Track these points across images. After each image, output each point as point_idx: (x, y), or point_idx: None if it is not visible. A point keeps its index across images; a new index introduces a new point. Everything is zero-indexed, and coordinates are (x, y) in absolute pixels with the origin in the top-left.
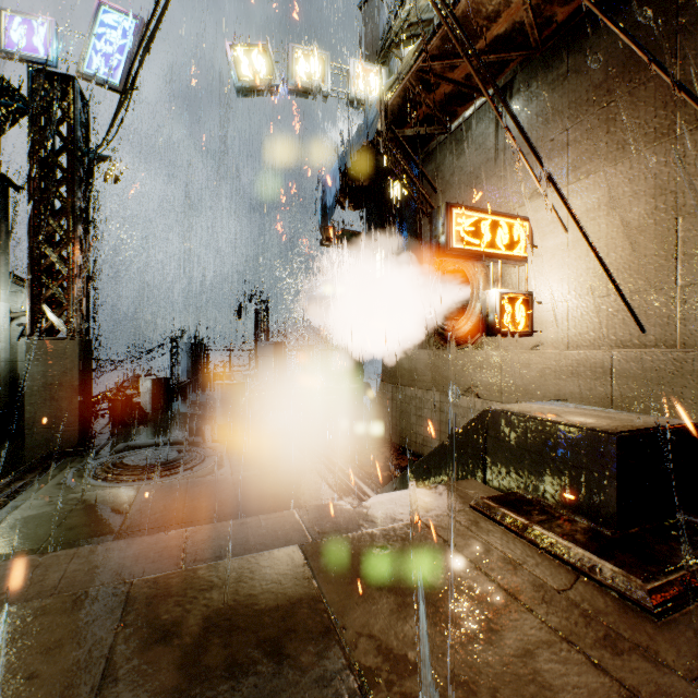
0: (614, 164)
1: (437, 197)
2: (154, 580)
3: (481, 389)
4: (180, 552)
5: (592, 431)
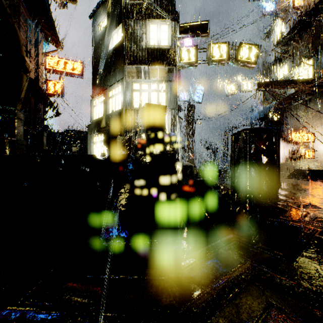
0: None
1: (289, 121)
2: None
3: None
4: None
5: (306, 170)
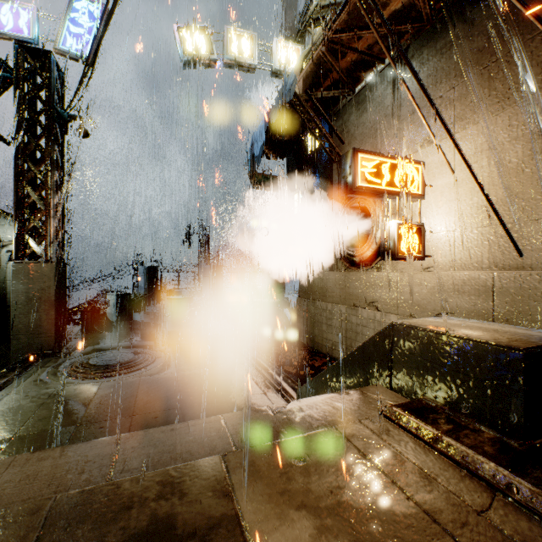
0: (495, 114)
1: (344, 148)
2: (77, 496)
3: (380, 304)
4: (110, 461)
5: (497, 346)
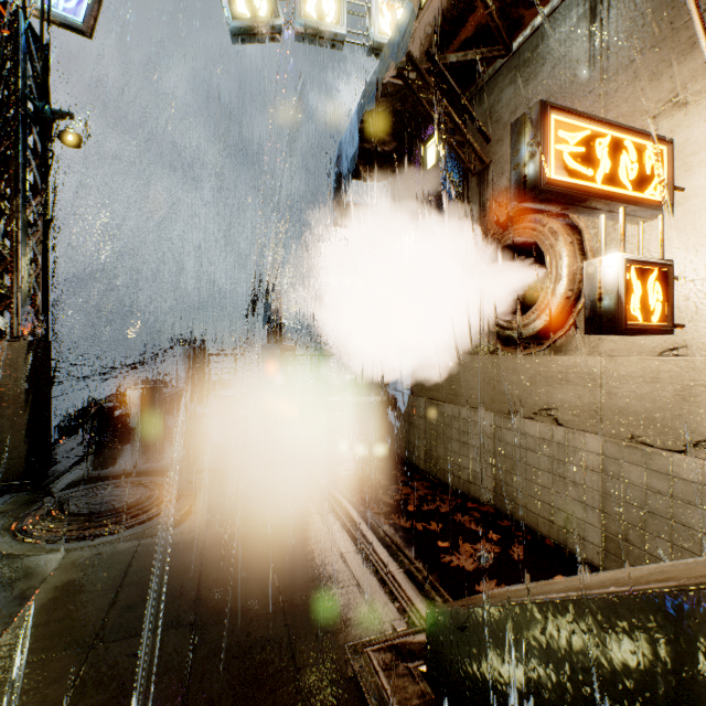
0: None
1: (490, 149)
2: None
3: (563, 413)
4: None
5: None
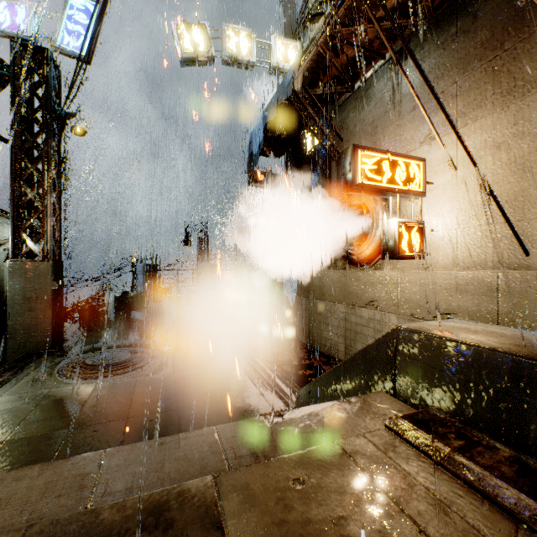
0: (500, 109)
1: (343, 145)
2: (49, 527)
3: (380, 303)
4: (91, 481)
5: (514, 356)
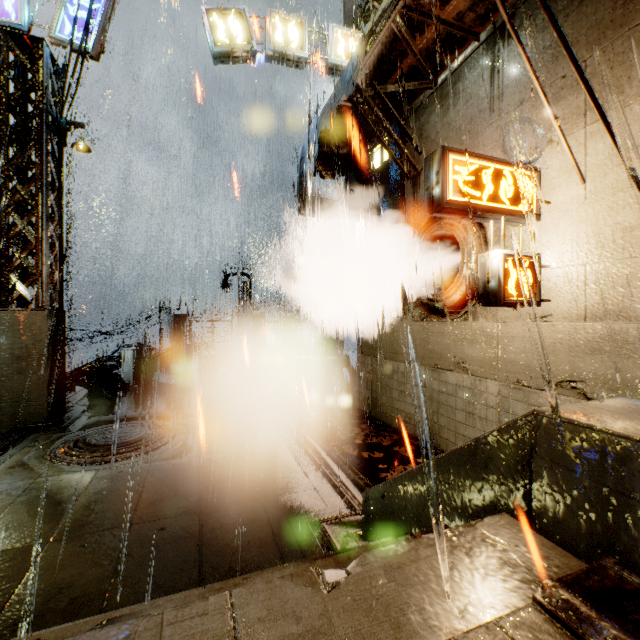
0: None
1: (422, 159)
2: None
3: (473, 365)
4: None
5: None
